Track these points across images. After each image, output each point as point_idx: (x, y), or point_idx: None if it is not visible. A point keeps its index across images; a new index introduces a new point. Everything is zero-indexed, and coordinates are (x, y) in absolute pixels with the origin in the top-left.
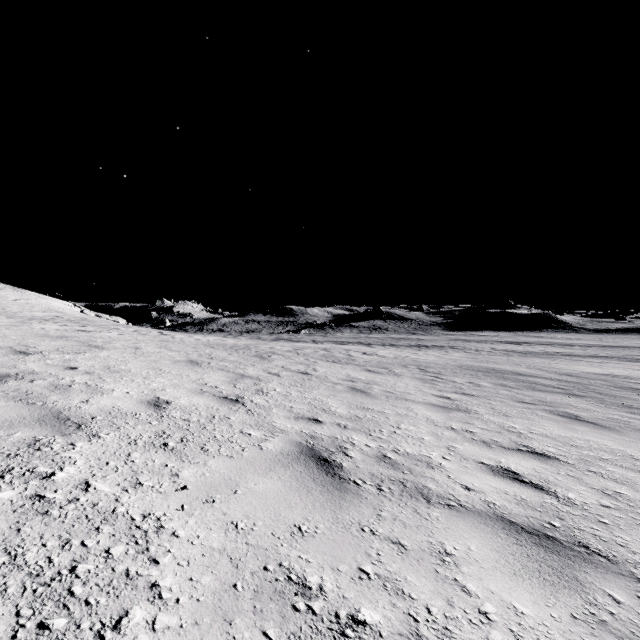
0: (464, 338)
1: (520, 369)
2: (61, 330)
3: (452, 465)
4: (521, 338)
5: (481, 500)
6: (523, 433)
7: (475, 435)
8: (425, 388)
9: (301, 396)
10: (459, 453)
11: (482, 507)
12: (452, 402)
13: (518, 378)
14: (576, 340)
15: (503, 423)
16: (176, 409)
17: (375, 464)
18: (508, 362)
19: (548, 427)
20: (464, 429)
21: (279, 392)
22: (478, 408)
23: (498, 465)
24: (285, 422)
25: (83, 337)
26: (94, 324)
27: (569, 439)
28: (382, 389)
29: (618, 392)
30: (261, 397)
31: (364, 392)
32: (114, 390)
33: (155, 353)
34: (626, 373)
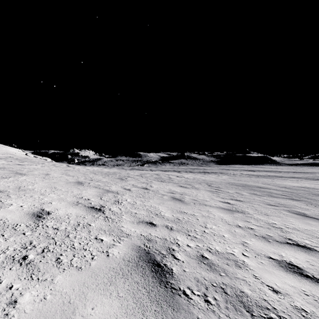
0: (226, 168)
1: (259, 184)
2: (5, 164)
3: (252, 262)
4: (254, 168)
5: (292, 306)
6: (282, 228)
7: (255, 231)
8: (214, 197)
9: (142, 204)
10: (252, 249)
11: (298, 318)
12: (232, 206)
13: (260, 190)
14: (281, 169)
15: (267, 220)
16: (52, 219)
17: (197, 266)
18: (251, 180)
19: (294, 222)
20: (246, 226)
21: (129, 202)
22: (248, 210)
23: (282, 259)
24: (130, 226)
25: (16, 168)
26: (30, 161)
27: (312, 232)
28: (190, 198)
29: (316, 197)
30: (116, 206)
31: (180, 200)
32: (12, 204)
33: (57, 177)
34: (313, 186)
